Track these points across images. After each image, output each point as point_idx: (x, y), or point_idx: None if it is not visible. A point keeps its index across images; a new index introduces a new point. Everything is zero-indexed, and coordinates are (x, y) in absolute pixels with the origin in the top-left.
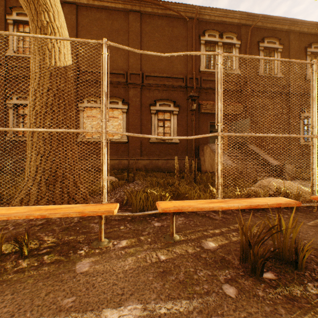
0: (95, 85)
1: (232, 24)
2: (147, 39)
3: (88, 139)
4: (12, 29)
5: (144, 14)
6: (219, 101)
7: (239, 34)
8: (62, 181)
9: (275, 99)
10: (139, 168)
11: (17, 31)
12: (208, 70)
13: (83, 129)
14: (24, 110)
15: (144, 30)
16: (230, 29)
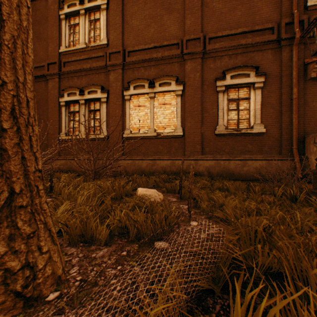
0: (143, 66)
1: None
2: None
3: (134, 134)
4: (64, 24)
5: None
6: None
7: None
8: None
9: None
10: (199, 172)
11: (68, 25)
12: None
13: None
14: (74, 107)
15: None
16: None
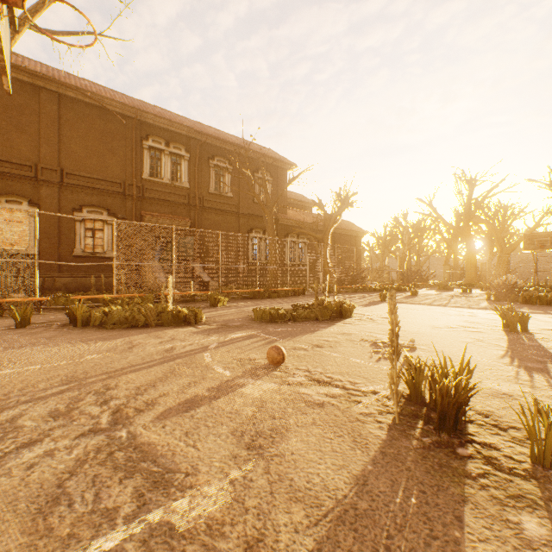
0: None
1: (181, 134)
2: (69, 127)
3: None
4: None
5: (65, 96)
6: (115, 246)
7: (189, 145)
8: (5, 289)
9: (226, 217)
10: (57, 287)
11: None
12: (153, 179)
13: (22, 260)
14: None
15: (65, 116)
16: (179, 138)
